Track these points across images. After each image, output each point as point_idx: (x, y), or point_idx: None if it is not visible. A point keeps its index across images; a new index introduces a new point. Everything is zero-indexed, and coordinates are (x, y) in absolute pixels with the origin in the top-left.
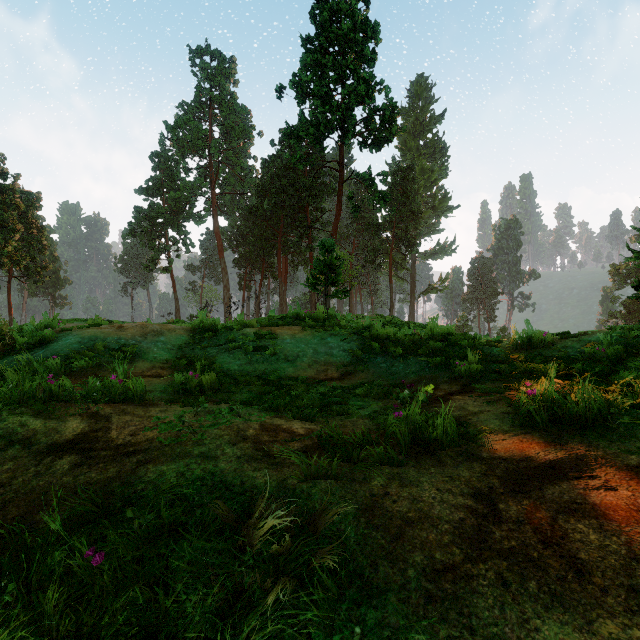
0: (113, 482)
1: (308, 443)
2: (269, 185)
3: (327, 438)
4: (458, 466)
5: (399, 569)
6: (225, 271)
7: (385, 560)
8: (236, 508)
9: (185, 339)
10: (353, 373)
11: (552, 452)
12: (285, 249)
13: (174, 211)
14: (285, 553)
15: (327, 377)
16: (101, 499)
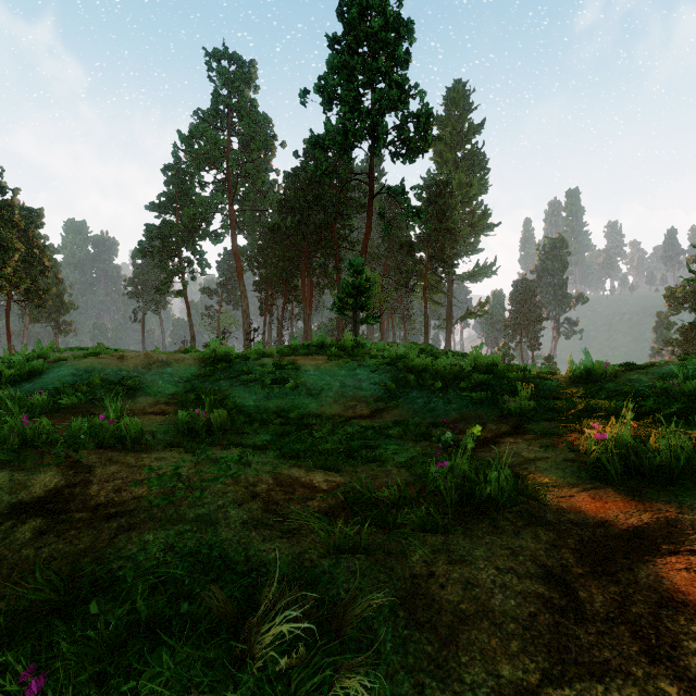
0: (83, 557)
1: (332, 502)
2: (292, 201)
3: (355, 496)
4: (519, 533)
5: (453, 693)
6: (244, 295)
7: (433, 678)
8: (237, 595)
9: (195, 370)
10: (385, 410)
11: (635, 514)
12: (310, 271)
13: (189, 229)
14: (298, 666)
15: (356, 414)
16: (64, 582)
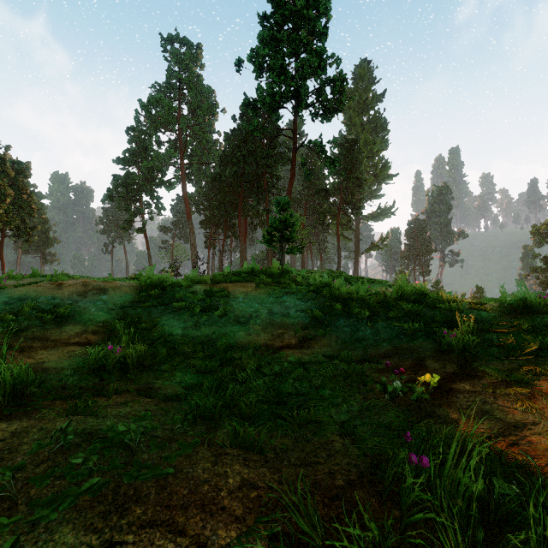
0: None
1: None
2: (231, 155)
3: None
4: None
5: None
6: (192, 231)
7: None
8: None
9: (130, 297)
10: (313, 338)
11: None
12: (245, 212)
13: (147, 178)
14: None
15: (283, 344)
16: None
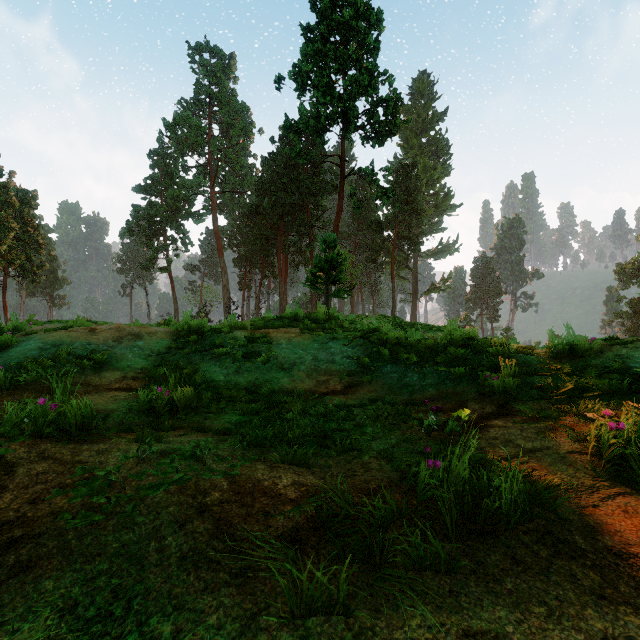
0: None
1: (300, 519)
2: (269, 183)
3: (330, 512)
4: (548, 572)
5: None
6: (224, 270)
7: None
8: None
9: (167, 343)
10: (359, 385)
11: None
12: (285, 248)
13: (173, 210)
14: None
15: (328, 390)
16: None
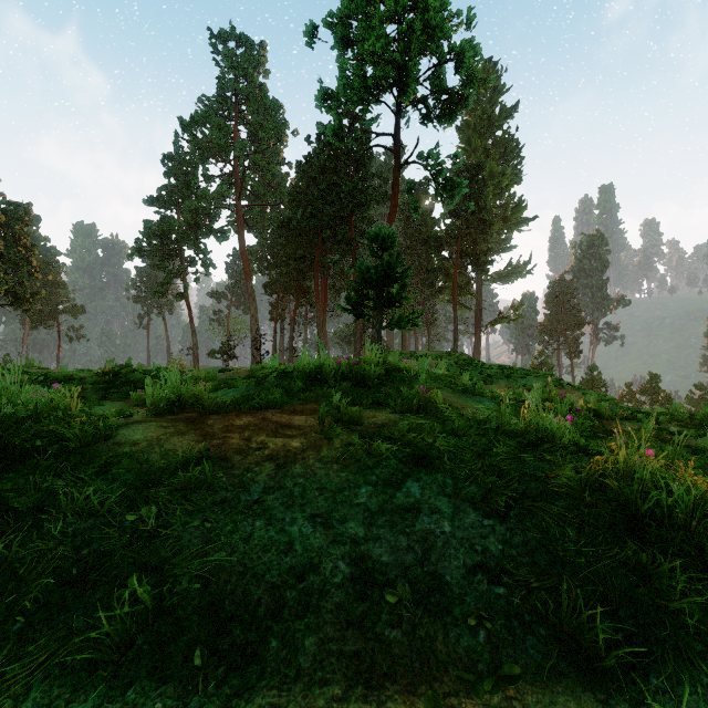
0: None
1: None
2: (304, 192)
3: None
4: None
5: None
6: (252, 298)
7: None
8: None
9: None
10: None
11: None
12: (324, 270)
13: (191, 225)
14: None
15: None
16: None
